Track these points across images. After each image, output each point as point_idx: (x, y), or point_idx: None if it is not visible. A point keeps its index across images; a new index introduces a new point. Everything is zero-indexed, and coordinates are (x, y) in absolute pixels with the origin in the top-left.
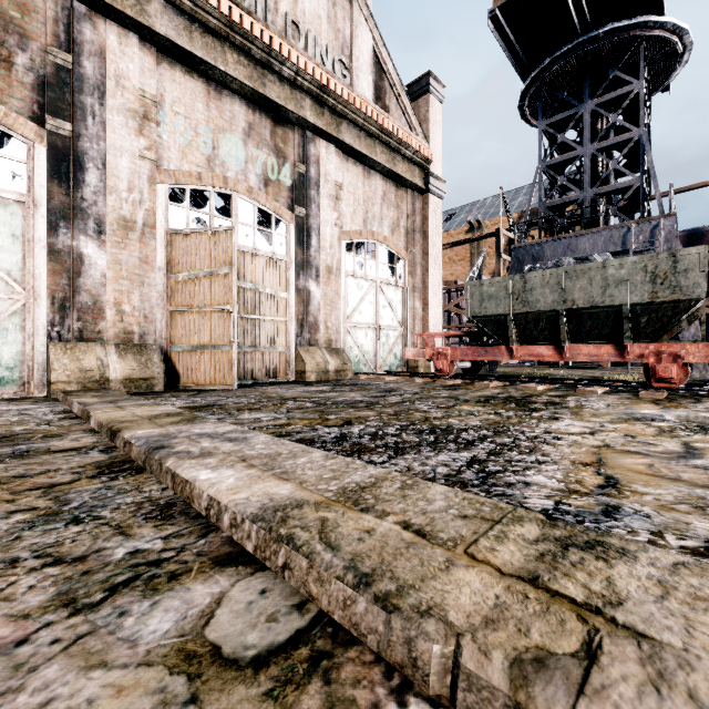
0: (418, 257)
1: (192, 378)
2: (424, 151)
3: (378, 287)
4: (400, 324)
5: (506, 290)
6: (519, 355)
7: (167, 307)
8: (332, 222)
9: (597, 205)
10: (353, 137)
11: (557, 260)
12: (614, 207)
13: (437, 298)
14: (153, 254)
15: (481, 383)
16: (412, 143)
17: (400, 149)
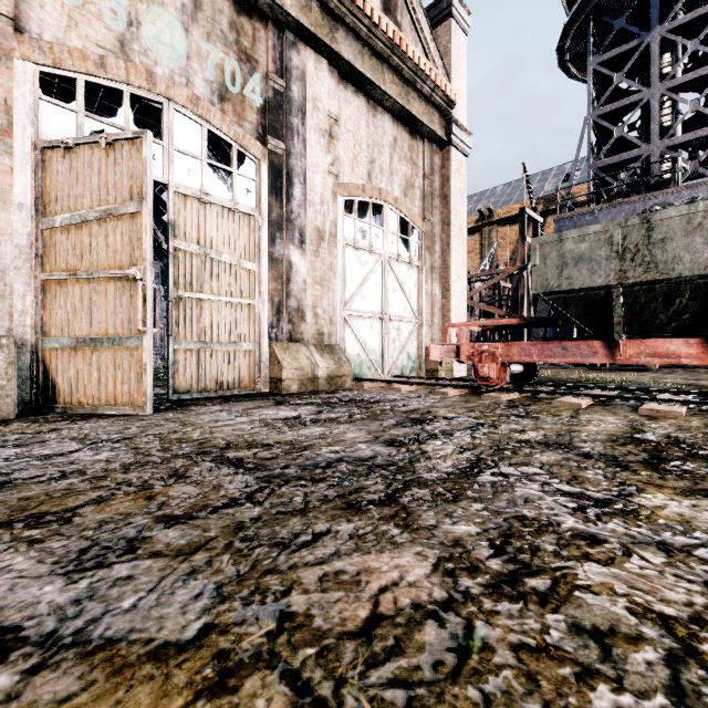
0: (437, 228)
1: (77, 394)
2: (446, 88)
3: (386, 264)
4: (415, 314)
5: (612, 245)
6: (627, 354)
7: (36, 273)
8: (324, 167)
9: (662, 165)
10: (354, 53)
11: (692, 197)
12: (694, 162)
13: (460, 282)
14: (5, 179)
15: (564, 402)
16: (432, 74)
17: (416, 80)
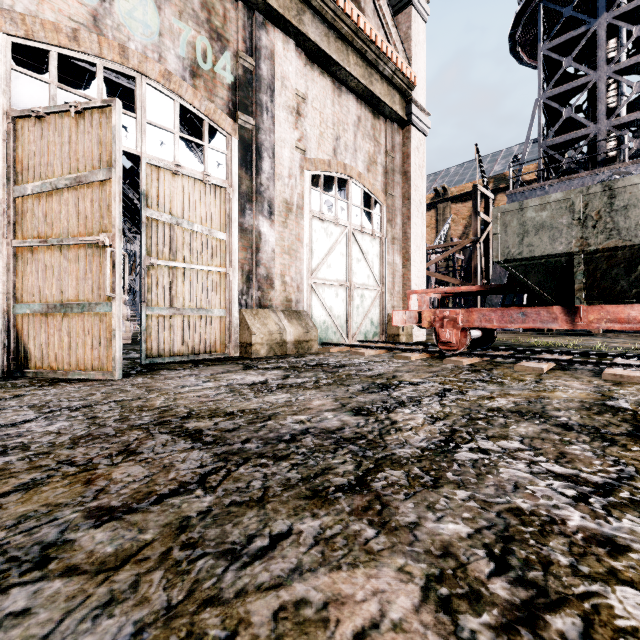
0: (398, 202)
1: (48, 359)
2: (407, 71)
3: (351, 235)
4: (377, 282)
5: (573, 213)
6: (587, 320)
7: (8, 240)
8: (292, 142)
9: (607, 144)
10: (320, 35)
11: None
12: (639, 139)
13: (419, 252)
14: None
15: (526, 366)
16: (393, 57)
17: (378, 63)
